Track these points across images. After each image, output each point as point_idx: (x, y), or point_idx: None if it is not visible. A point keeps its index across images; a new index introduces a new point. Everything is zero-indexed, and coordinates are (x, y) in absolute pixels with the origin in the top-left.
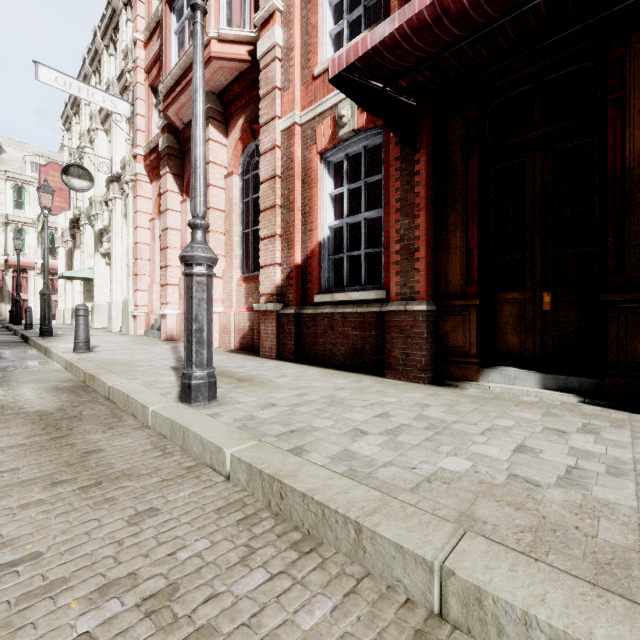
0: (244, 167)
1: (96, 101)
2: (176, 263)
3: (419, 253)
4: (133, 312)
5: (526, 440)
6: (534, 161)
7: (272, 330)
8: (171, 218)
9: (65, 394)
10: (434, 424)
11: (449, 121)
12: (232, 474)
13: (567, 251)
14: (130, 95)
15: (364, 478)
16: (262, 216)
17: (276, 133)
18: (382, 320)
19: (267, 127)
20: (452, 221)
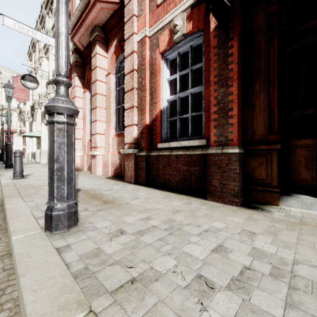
0: (117, 69)
1: (37, 38)
2: (80, 127)
3: (232, 112)
4: None
5: None
6: None
7: (131, 165)
8: (77, 101)
9: None
10: (277, 266)
11: (254, 16)
12: None
13: None
14: None
15: None
16: (126, 95)
17: (134, 43)
18: (203, 159)
19: (129, 40)
20: (257, 88)
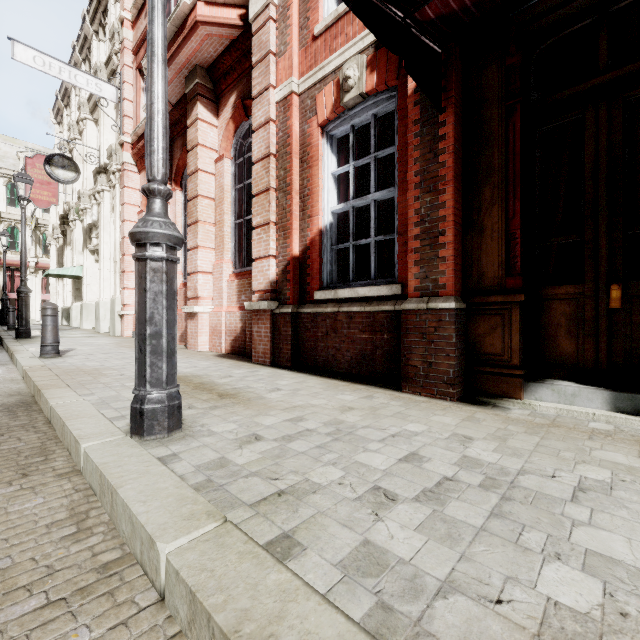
0: (236, 150)
1: (79, 84)
2: None
3: (445, 237)
4: (120, 312)
5: None
6: (597, 116)
7: (266, 332)
8: None
9: None
10: (492, 477)
11: (483, 72)
12: (167, 594)
13: None
14: (117, 79)
15: (411, 639)
16: (255, 201)
17: (270, 105)
18: (396, 321)
19: (260, 99)
20: (487, 197)
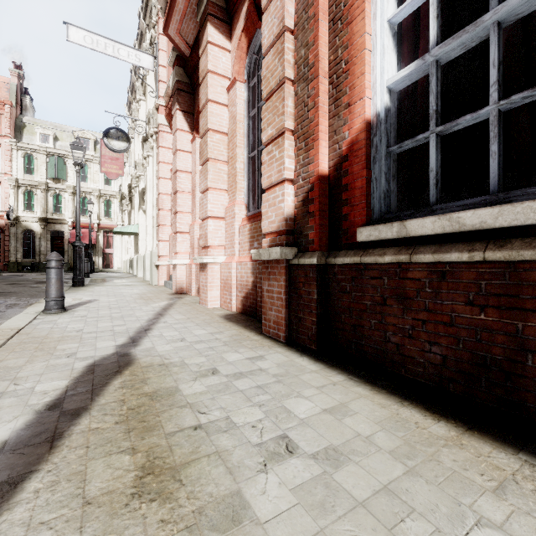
0: (250, 71)
1: (121, 56)
2: (186, 209)
3: None
4: (155, 262)
5: None
6: None
7: (279, 292)
8: (180, 159)
9: None
10: None
11: None
12: None
13: None
14: (155, 50)
15: None
16: (264, 108)
17: None
18: None
19: None
20: None
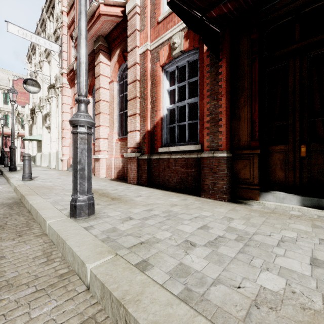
0: (119, 77)
1: (40, 43)
2: None
3: (221, 122)
4: (61, 158)
5: (314, 252)
6: (294, 64)
7: (134, 168)
8: None
9: (4, 208)
10: (241, 236)
11: (240, 41)
12: (91, 286)
13: (316, 119)
14: (59, 41)
15: (199, 301)
16: (129, 103)
17: (136, 55)
18: (198, 162)
19: (131, 52)
20: (242, 102)
